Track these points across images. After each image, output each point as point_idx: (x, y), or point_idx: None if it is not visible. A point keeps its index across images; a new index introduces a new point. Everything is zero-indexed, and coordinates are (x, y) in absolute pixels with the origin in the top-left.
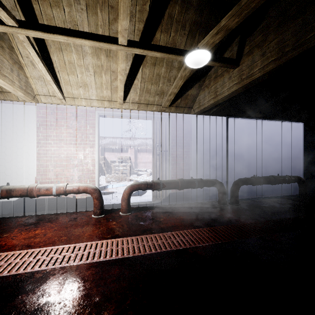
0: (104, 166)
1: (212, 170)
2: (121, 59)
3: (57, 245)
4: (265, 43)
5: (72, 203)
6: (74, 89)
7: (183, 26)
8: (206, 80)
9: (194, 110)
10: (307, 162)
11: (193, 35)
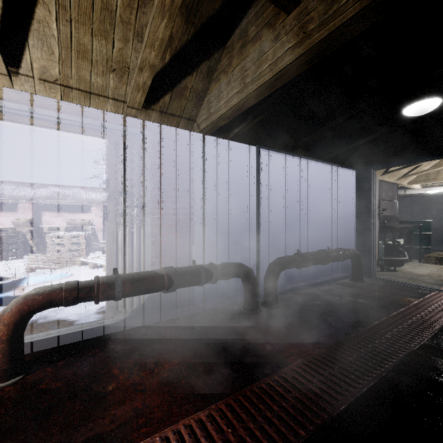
0: (31, 237)
1: (232, 244)
2: None
3: None
4: None
5: None
6: None
7: None
8: (224, 59)
9: (199, 126)
10: (360, 228)
11: None
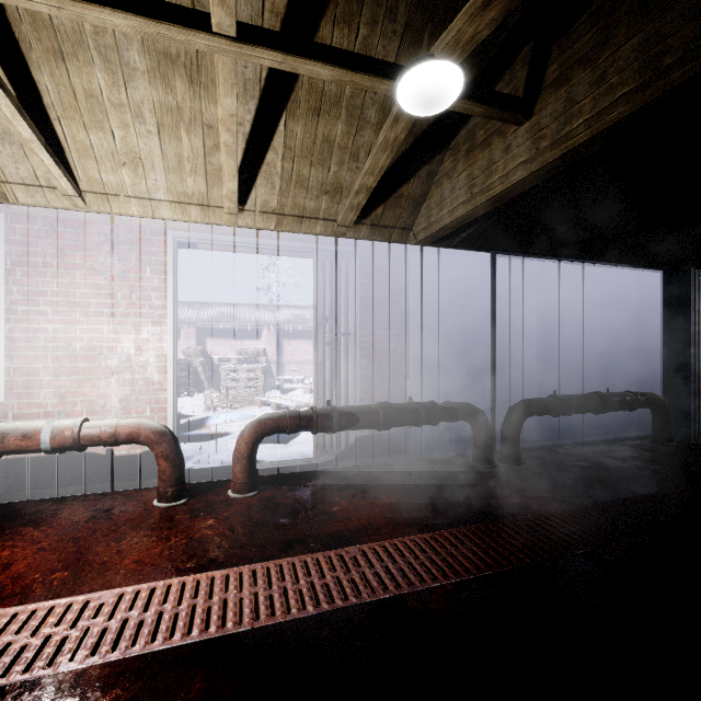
0: (203, 370)
1: (459, 380)
2: (224, 81)
3: (35, 600)
4: (603, 51)
5: (104, 467)
6: (105, 171)
7: (392, 11)
8: (447, 161)
9: (416, 236)
10: (671, 361)
11: (416, 36)
